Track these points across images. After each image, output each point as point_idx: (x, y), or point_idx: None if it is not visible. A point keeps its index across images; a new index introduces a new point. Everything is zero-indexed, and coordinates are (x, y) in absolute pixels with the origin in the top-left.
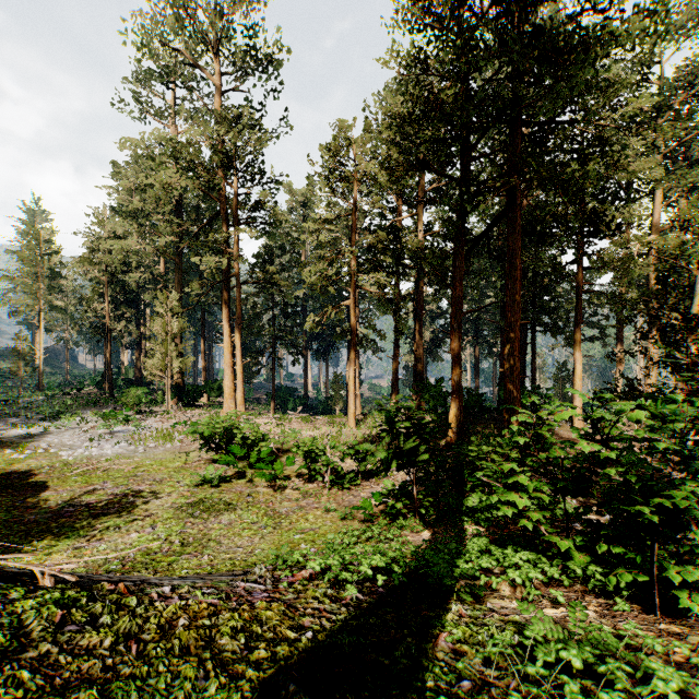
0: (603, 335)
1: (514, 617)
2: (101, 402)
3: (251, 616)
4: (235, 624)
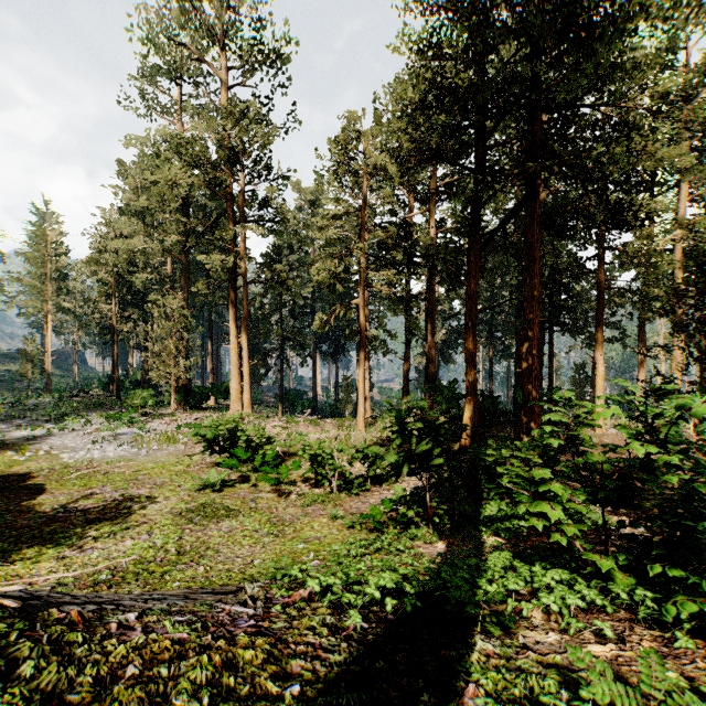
0: (623, 336)
1: (555, 658)
2: (107, 404)
3: (225, 658)
4: (199, 674)
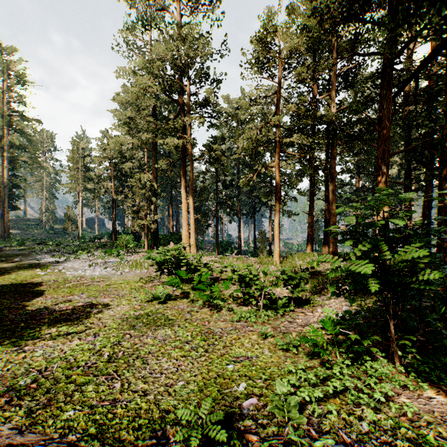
0: None
1: None
2: (109, 246)
3: None
4: None
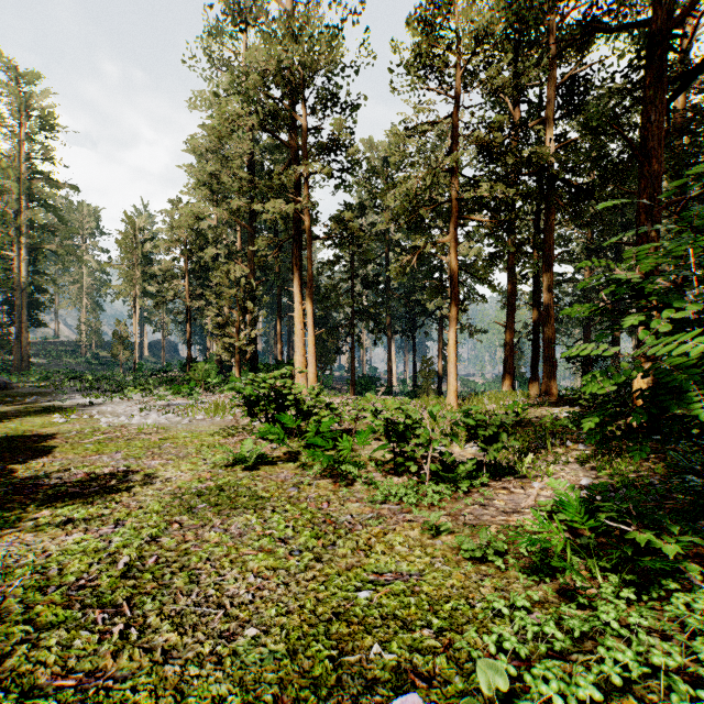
0: None
1: None
2: (179, 382)
3: None
4: None
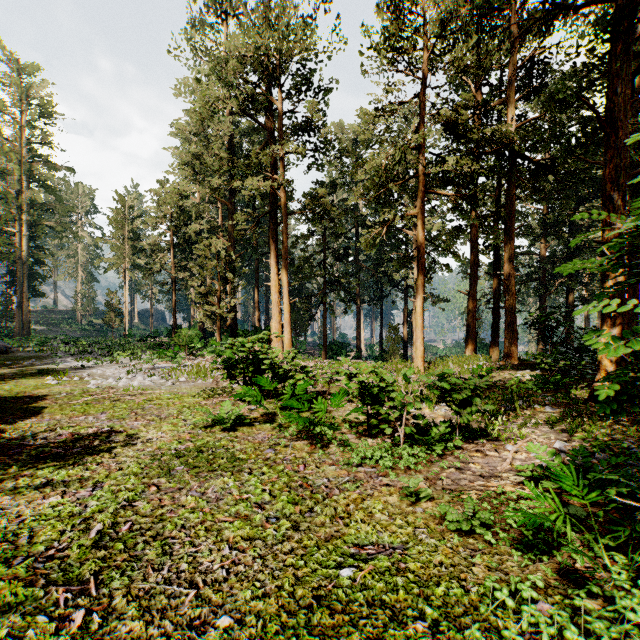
0: None
1: None
2: (165, 347)
3: None
4: None
